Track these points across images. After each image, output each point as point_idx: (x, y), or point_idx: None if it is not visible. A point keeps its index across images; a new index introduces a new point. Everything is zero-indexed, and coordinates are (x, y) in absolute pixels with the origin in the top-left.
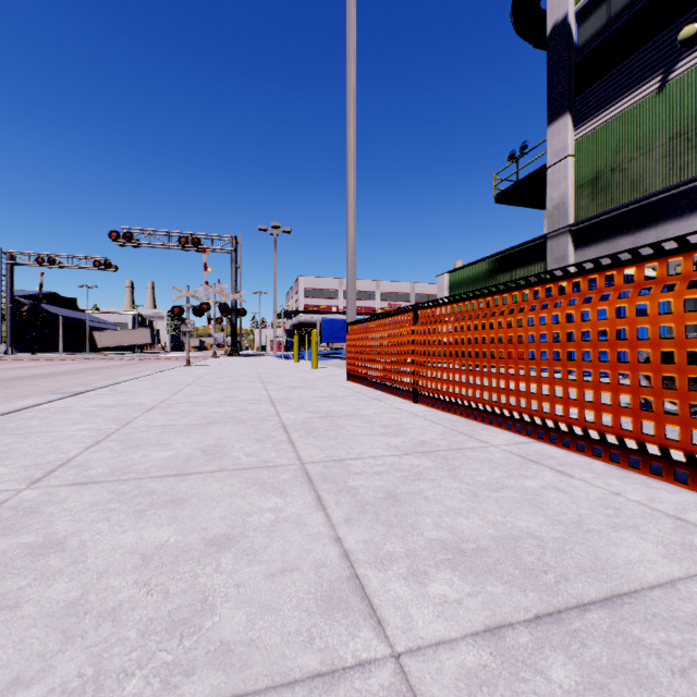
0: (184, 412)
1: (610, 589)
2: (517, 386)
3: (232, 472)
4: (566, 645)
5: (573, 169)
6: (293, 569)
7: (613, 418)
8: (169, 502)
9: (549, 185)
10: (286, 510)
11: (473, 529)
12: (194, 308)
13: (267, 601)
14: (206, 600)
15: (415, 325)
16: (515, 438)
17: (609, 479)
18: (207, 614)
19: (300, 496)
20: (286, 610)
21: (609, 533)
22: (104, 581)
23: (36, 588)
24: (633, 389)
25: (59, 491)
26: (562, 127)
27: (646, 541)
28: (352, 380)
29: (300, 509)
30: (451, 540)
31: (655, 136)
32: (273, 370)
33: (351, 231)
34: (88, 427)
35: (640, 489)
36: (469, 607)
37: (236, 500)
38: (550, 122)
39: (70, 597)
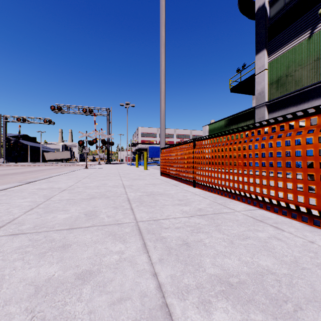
0: (80, 192)
1: None
2: (248, 180)
3: (98, 227)
4: None
5: (267, 75)
6: (126, 298)
7: (304, 198)
8: (60, 247)
9: (256, 83)
10: (126, 252)
11: (234, 267)
12: (89, 141)
13: None
14: None
15: (194, 148)
16: (247, 207)
17: (304, 232)
18: None
19: (134, 243)
20: None
21: (316, 270)
22: (6, 308)
23: None
24: (316, 182)
25: (1, 239)
26: (262, 56)
27: None
28: (163, 175)
29: (133, 252)
30: (223, 275)
31: (307, 59)
32: (126, 171)
33: (162, 104)
34: (30, 200)
35: None
36: None
37: (98, 245)
38: (256, 53)
39: None
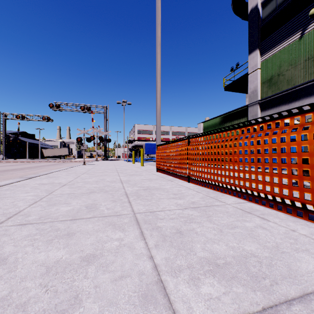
0: (79, 187)
1: (302, 290)
2: (239, 175)
3: (99, 218)
4: None
5: (260, 74)
6: (127, 276)
7: (289, 191)
8: (65, 235)
9: (249, 82)
10: (125, 239)
11: (222, 251)
12: (87, 138)
13: (111, 297)
14: (77, 297)
15: (188, 145)
16: (238, 200)
17: (288, 222)
18: (76, 307)
19: (132, 231)
20: (122, 304)
21: (294, 253)
22: (23, 283)
23: None
24: (299, 177)
25: (11, 229)
26: (255, 56)
27: None
28: (159, 171)
29: (132, 239)
30: (211, 258)
31: (298, 59)
32: (123, 167)
33: (158, 102)
34: (33, 194)
35: (305, 228)
36: (225, 302)
37: (100, 234)
38: (249, 53)
39: (2, 294)
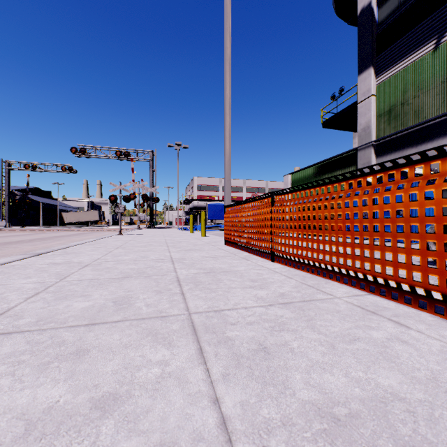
0: (108, 268)
1: None
2: (353, 251)
3: (132, 322)
4: None
5: (375, 104)
6: (170, 443)
7: (439, 279)
8: (72, 354)
9: (358, 115)
10: (172, 363)
11: (340, 389)
12: (124, 197)
13: None
14: None
15: (273, 206)
16: (352, 291)
17: (441, 331)
18: None
19: (184, 347)
20: None
21: None
22: None
23: None
24: None
25: None
26: (367, 76)
27: None
28: (228, 245)
29: (183, 362)
30: (323, 403)
31: (431, 81)
32: (176, 238)
33: (227, 144)
34: (35, 280)
35: None
36: None
37: (130, 352)
38: (359, 73)
39: None
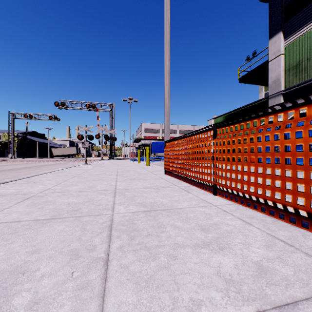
0: (46, 202)
1: None
2: None
3: None
4: None
5: (283, 61)
6: None
7: None
8: None
9: (269, 70)
10: None
11: None
12: (88, 136)
13: None
14: None
15: (214, 139)
16: None
17: None
18: None
19: None
20: None
21: None
22: None
23: None
24: None
25: None
26: (277, 39)
27: None
28: (167, 174)
29: None
30: None
31: None
32: (126, 167)
33: (167, 90)
34: None
35: None
36: None
37: None
38: (270, 37)
39: None
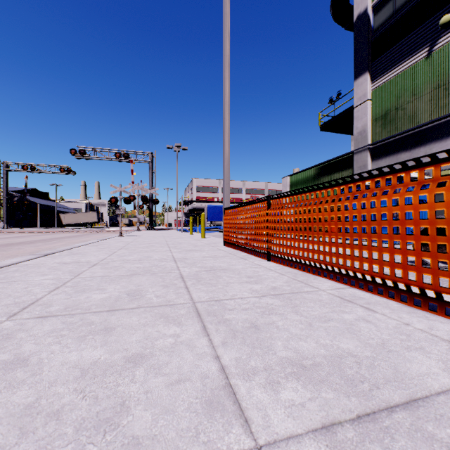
0: (116, 267)
1: (408, 395)
2: (337, 250)
3: (146, 308)
4: (381, 439)
5: (371, 108)
6: (186, 379)
7: (403, 272)
8: (102, 330)
9: (355, 119)
10: (182, 336)
11: (310, 350)
12: (124, 199)
13: (167, 404)
14: (124, 404)
15: (268, 209)
16: (336, 285)
17: (401, 314)
18: (124, 415)
19: (191, 325)
20: (180, 411)
21: (404, 352)
22: (53, 388)
23: (4, 394)
24: (416, 252)
25: (28, 322)
26: (363, 81)
27: (430, 359)
28: (227, 246)
29: (191, 335)
30: (295, 358)
31: (424, 87)
32: (176, 239)
33: (226, 148)
34: (52, 277)
35: (423, 321)
36: (310, 409)
37: (148, 328)
38: (356, 78)
39: (28, 401)
